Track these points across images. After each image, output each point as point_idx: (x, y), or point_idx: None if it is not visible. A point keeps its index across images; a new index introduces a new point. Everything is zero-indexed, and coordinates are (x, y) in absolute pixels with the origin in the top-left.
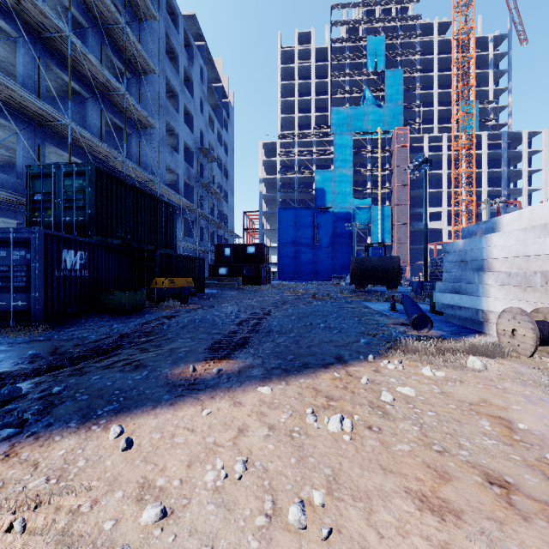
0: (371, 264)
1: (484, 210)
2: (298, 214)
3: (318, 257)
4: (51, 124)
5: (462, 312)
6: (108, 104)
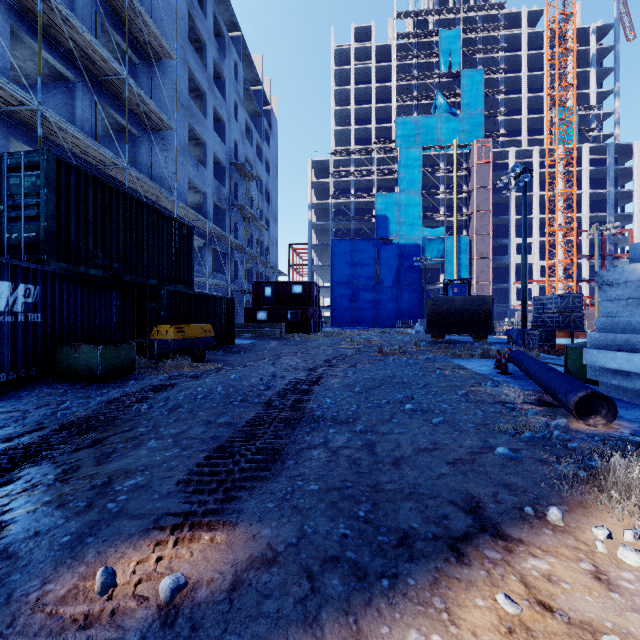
0: (453, 306)
1: (585, 241)
2: (356, 247)
3: (380, 299)
4: (16, 111)
5: None
6: (107, 94)
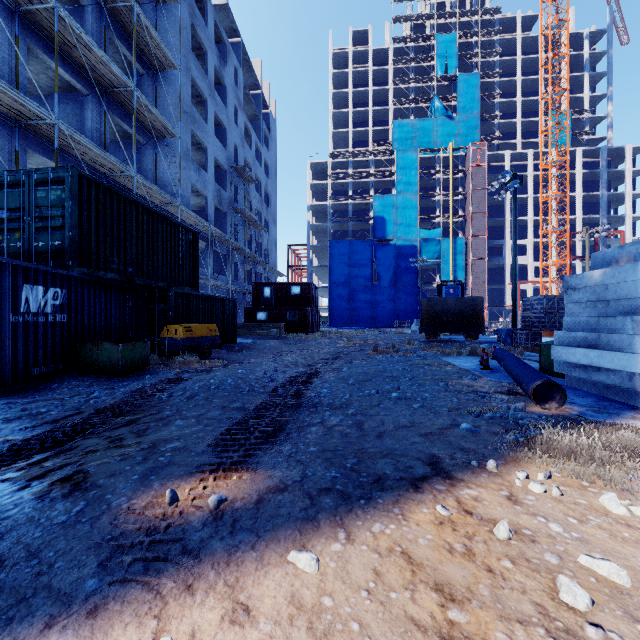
0: (446, 307)
1: (578, 242)
2: (353, 248)
3: (377, 299)
4: (33, 124)
5: (602, 376)
6: (114, 104)
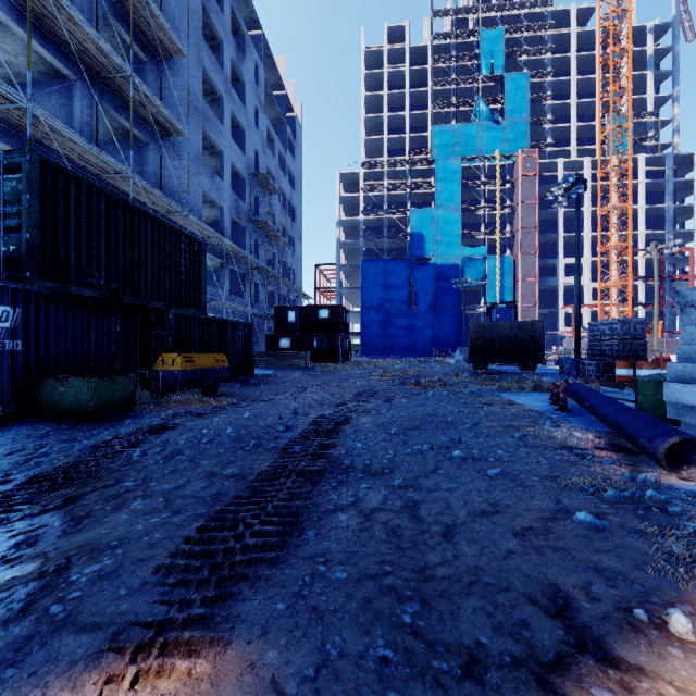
0: (498, 333)
1: (641, 261)
2: (388, 268)
3: (415, 325)
4: (2, 109)
5: None
6: (110, 95)
